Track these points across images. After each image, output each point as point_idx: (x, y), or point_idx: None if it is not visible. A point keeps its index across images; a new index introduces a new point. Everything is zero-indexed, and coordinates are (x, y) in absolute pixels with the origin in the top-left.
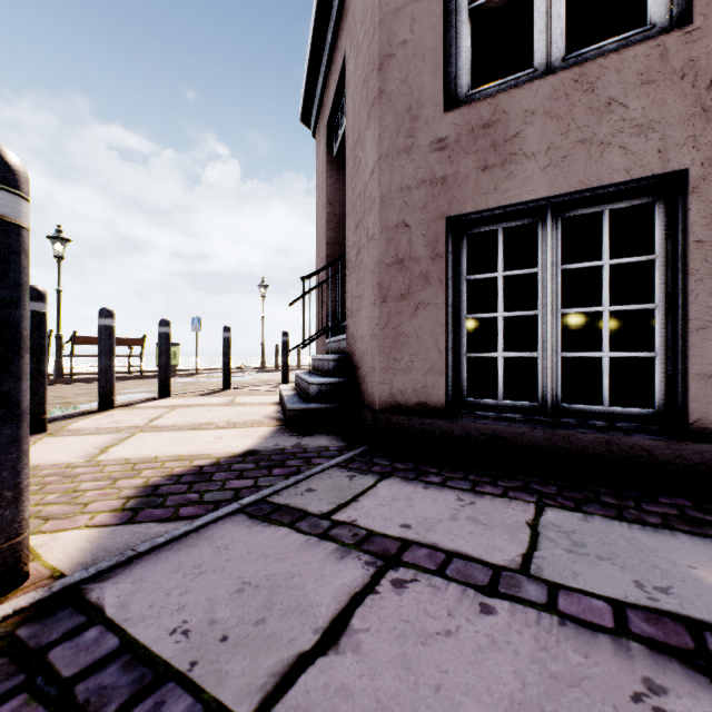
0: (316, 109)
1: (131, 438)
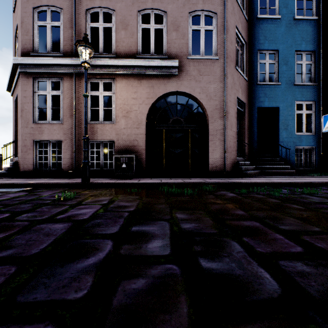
0: (12, 92)
1: None
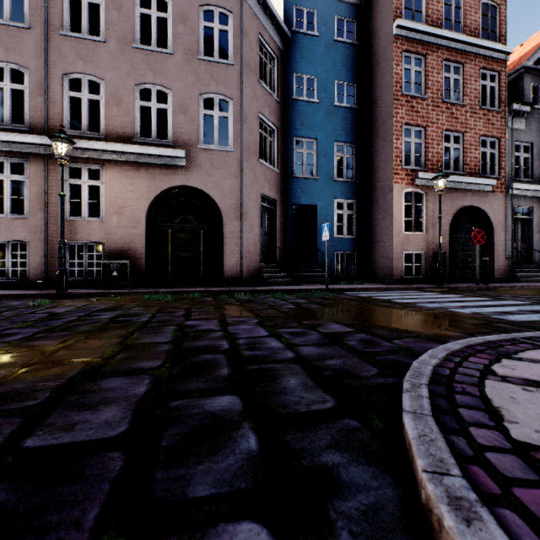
0: None
1: None
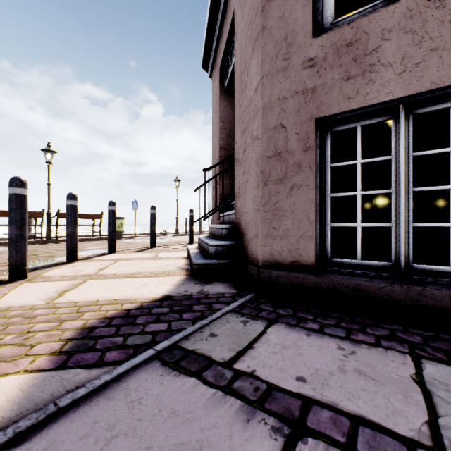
0: (212, 57)
1: (83, 284)
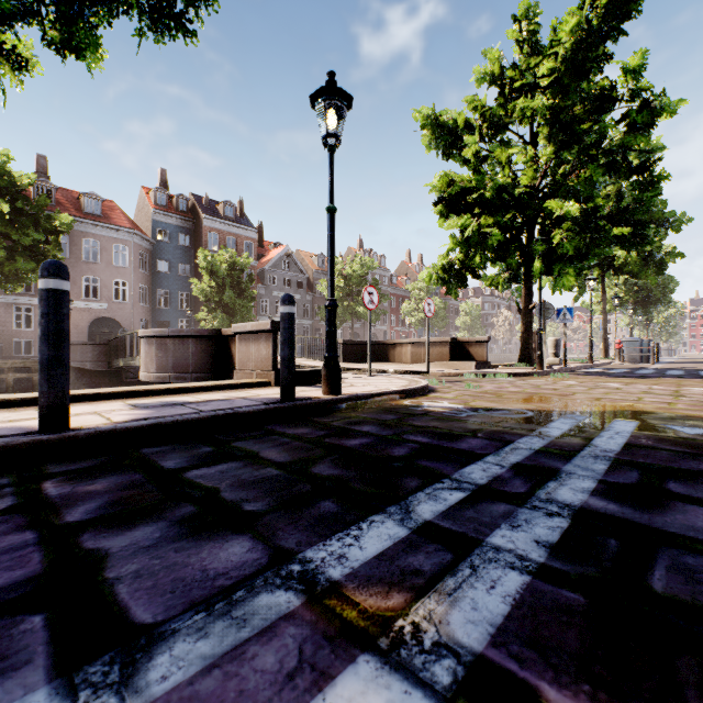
0: None
1: None
